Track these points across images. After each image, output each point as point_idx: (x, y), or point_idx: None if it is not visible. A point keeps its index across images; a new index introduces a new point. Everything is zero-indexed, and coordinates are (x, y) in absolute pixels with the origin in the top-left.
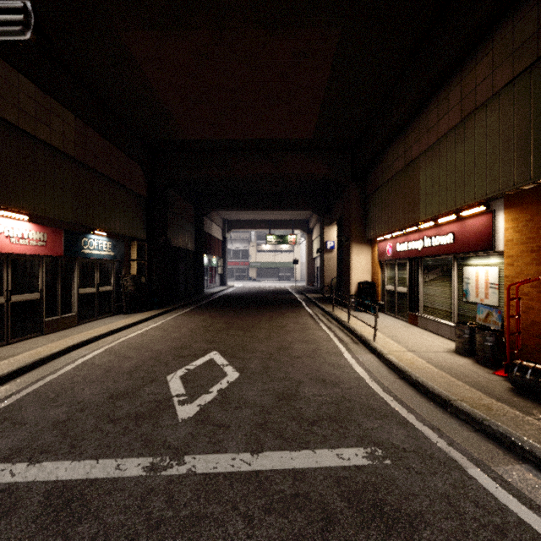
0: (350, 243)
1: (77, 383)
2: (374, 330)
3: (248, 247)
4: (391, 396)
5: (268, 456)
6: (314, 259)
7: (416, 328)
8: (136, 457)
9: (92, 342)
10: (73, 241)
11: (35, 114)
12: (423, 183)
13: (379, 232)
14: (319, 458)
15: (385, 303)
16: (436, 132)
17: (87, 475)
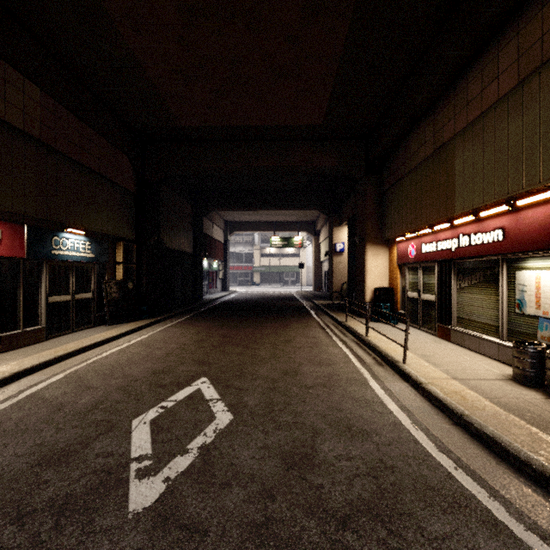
0: (364, 243)
1: (3, 433)
2: (403, 350)
3: (252, 250)
4: (452, 458)
5: None
6: (322, 263)
7: (449, 344)
8: None
9: (55, 364)
10: (40, 240)
11: None
12: (459, 169)
13: (400, 230)
14: None
15: (406, 312)
16: (479, 104)
17: None
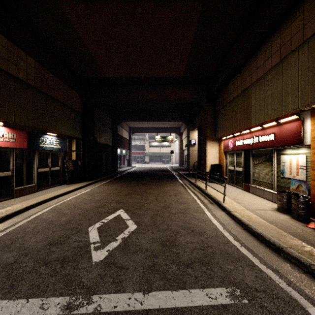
0: (206, 140)
1: (27, 233)
2: (223, 196)
3: (144, 143)
4: (240, 243)
5: (155, 296)
6: (183, 151)
7: (248, 193)
8: (57, 297)
9: (44, 203)
10: (34, 139)
11: (7, 57)
12: (253, 102)
13: (224, 133)
14: (194, 297)
15: (227, 177)
16: (263, 69)
17: (17, 314)
